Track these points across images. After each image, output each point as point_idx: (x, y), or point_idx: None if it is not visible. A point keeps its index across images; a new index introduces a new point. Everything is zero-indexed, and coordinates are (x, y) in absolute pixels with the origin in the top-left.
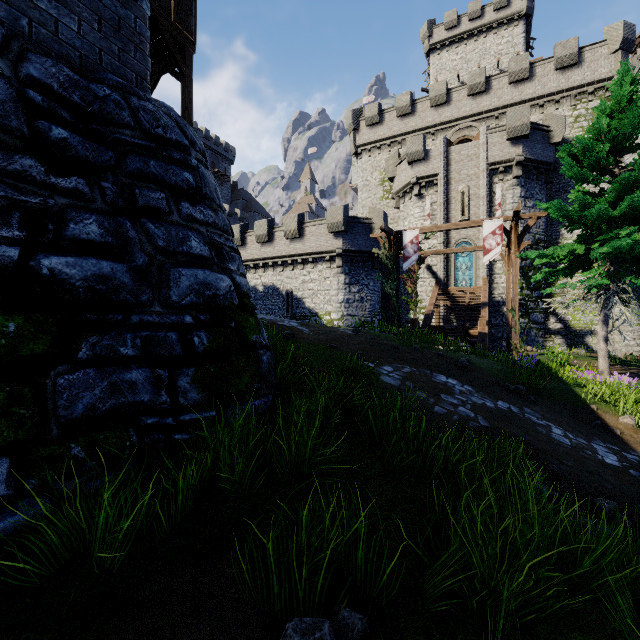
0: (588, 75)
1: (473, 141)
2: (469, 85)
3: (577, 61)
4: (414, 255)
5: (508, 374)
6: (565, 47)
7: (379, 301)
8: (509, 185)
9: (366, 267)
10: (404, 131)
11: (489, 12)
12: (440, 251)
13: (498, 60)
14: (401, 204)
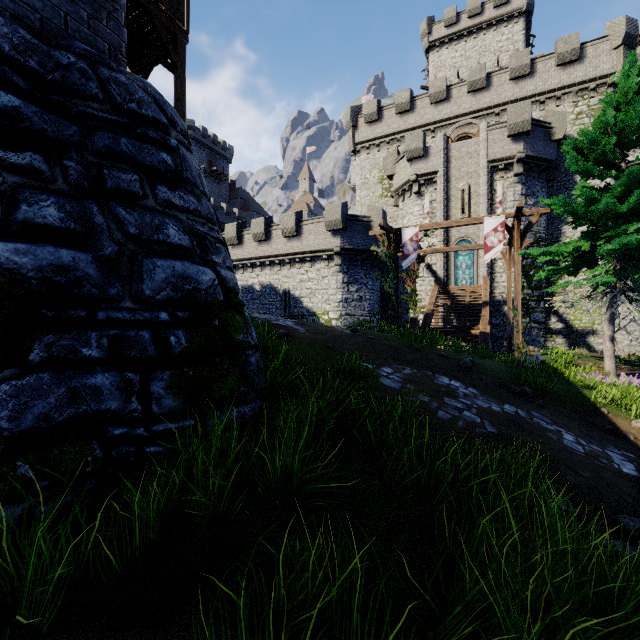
0: (590, 71)
1: (473, 138)
2: (469, 81)
3: (579, 57)
4: (414, 253)
5: (513, 375)
6: (566, 43)
7: (378, 300)
8: (510, 182)
9: (365, 266)
10: (403, 128)
11: (489, 9)
12: (440, 249)
13: (498, 57)
14: (400, 202)
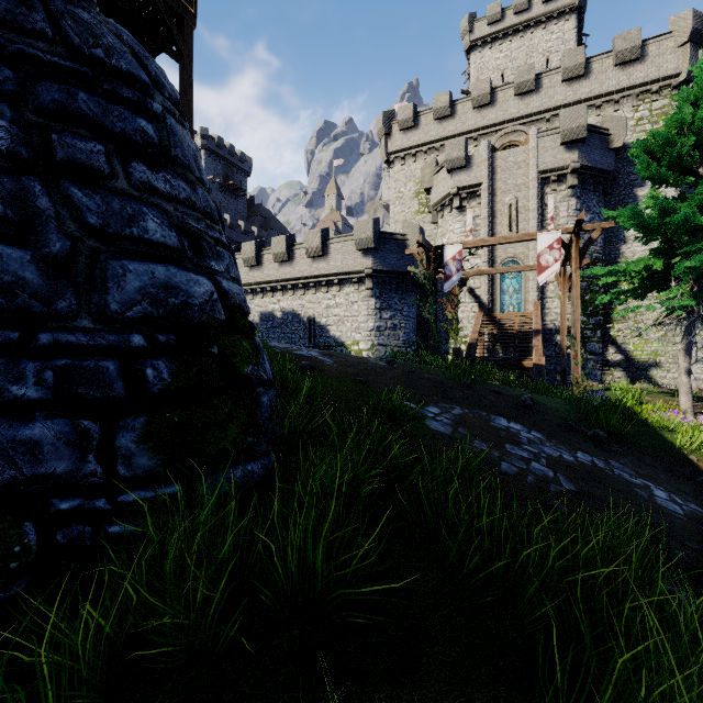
0: (652, 71)
1: (522, 146)
2: (516, 83)
3: (640, 55)
4: (457, 274)
5: (581, 415)
6: (626, 39)
7: (414, 329)
8: (563, 196)
9: (399, 290)
10: (442, 136)
11: (537, 4)
12: (485, 271)
13: (547, 58)
14: (439, 219)
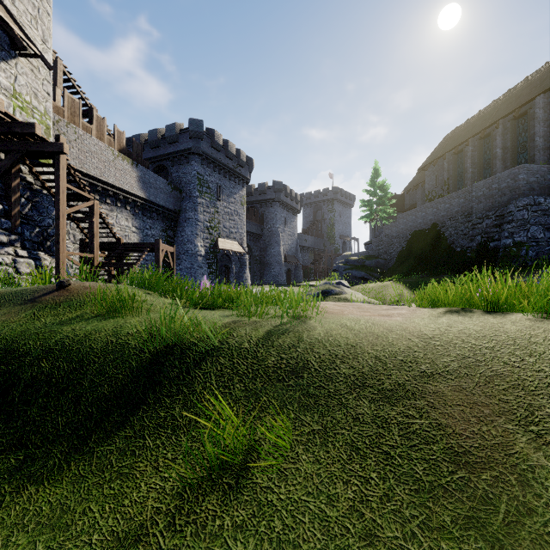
0: None
1: None
2: None
3: None
4: None
5: None
6: None
7: None
8: None
9: None
10: None
11: None
12: None
13: None
14: None
